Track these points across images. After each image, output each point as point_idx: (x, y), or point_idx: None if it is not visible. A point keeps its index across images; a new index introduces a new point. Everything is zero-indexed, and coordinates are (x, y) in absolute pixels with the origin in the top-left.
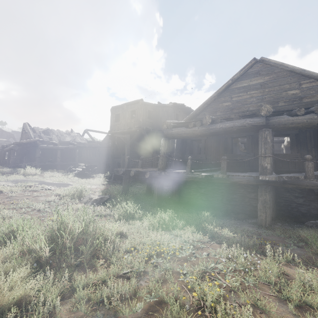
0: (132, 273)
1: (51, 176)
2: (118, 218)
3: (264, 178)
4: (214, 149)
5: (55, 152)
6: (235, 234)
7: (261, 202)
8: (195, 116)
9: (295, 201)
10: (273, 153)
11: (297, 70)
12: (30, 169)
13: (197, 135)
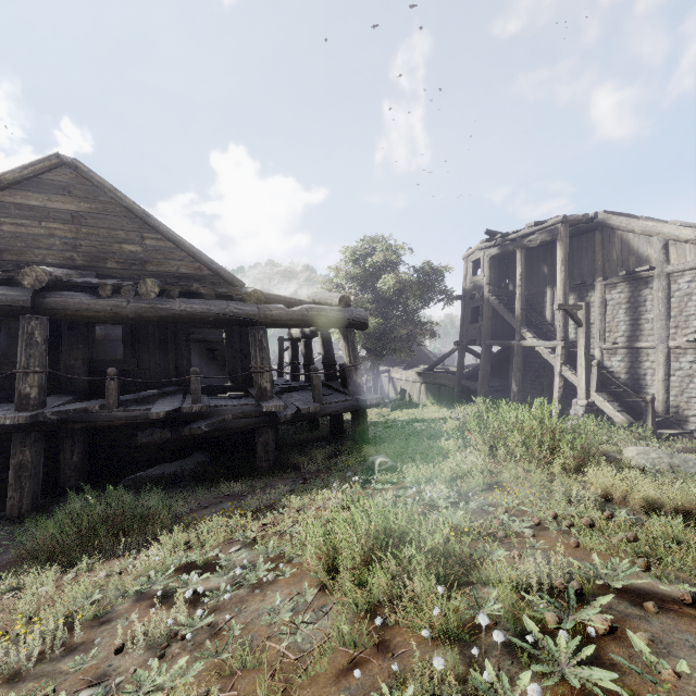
0: None
1: None
2: None
3: (2, 422)
4: None
5: None
6: None
7: (13, 470)
8: None
9: (127, 444)
10: (85, 359)
11: (139, 211)
12: None
13: None
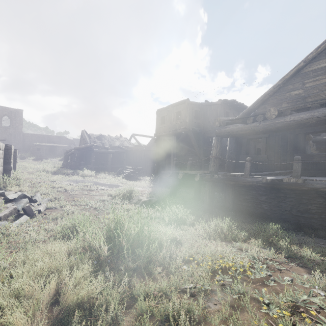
0: (196, 289)
1: (104, 178)
2: (168, 222)
3: None
4: (279, 148)
5: (107, 156)
6: (322, 256)
7: None
8: (252, 111)
9: None
10: None
11: None
12: (87, 171)
13: (258, 132)
